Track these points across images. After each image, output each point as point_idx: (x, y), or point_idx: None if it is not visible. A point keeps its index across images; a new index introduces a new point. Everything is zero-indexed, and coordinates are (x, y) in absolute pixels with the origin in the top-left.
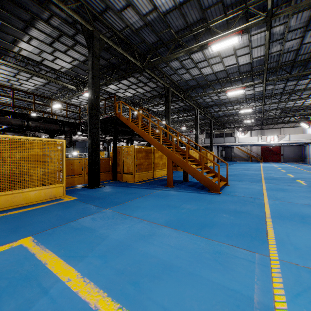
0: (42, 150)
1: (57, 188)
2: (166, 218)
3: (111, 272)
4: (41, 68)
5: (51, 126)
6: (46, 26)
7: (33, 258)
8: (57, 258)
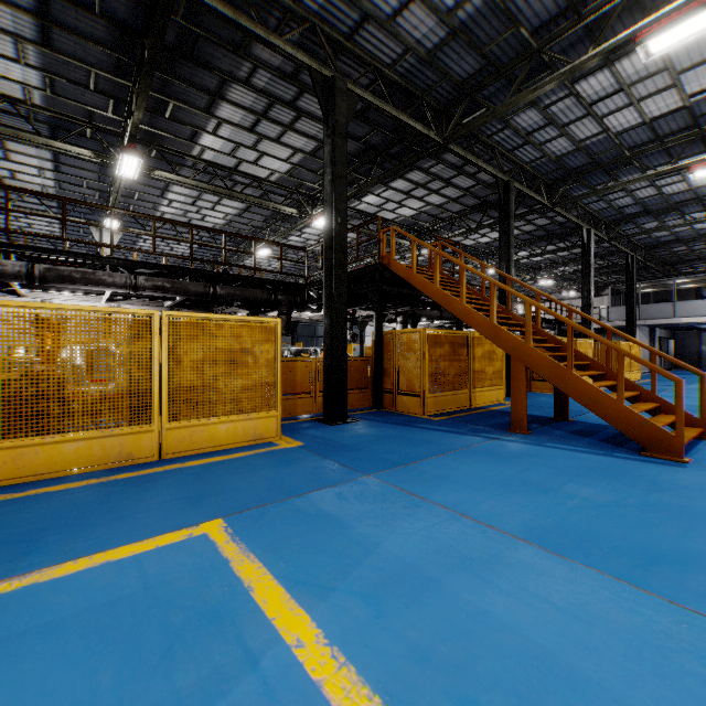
0: (238, 341)
1: (266, 420)
2: (524, 519)
3: (396, 647)
4: (236, 181)
5: (253, 293)
6: (246, 93)
7: (226, 569)
8: (271, 579)
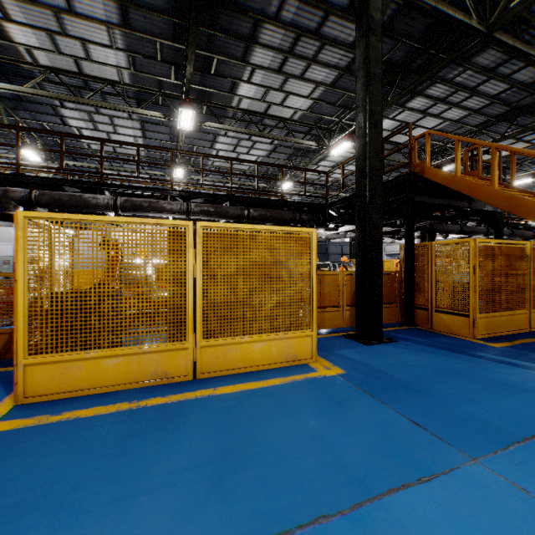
0: (272, 254)
1: (300, 340)
2: None
3: None
4: (266, 125)
5: (281, 214)
6: (275, 32)
7: None
8: None
